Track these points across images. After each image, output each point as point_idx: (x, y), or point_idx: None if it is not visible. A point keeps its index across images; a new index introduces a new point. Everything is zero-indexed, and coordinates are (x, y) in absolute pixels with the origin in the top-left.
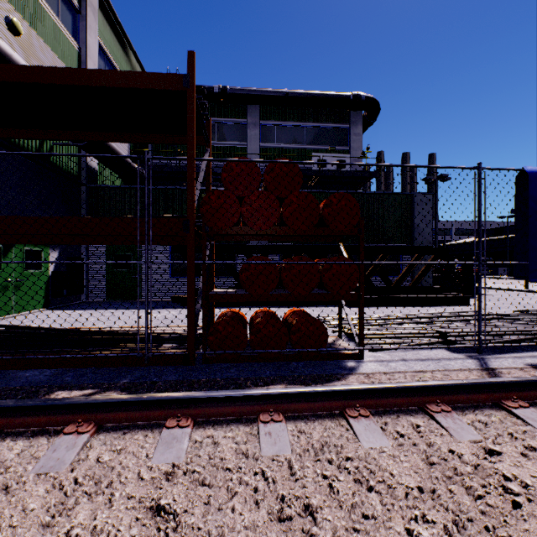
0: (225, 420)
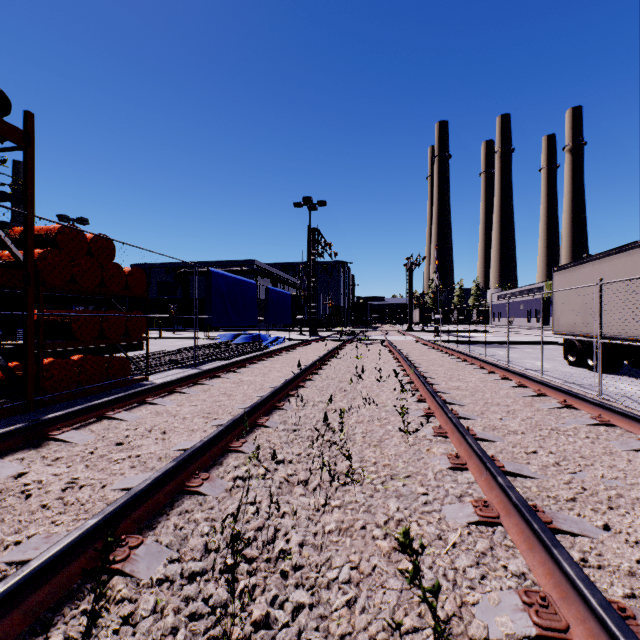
0: (162, 396)
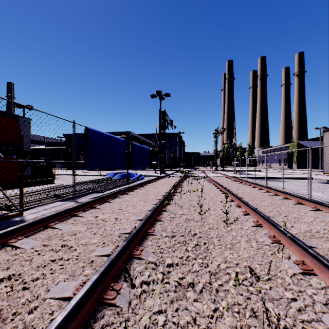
0: None
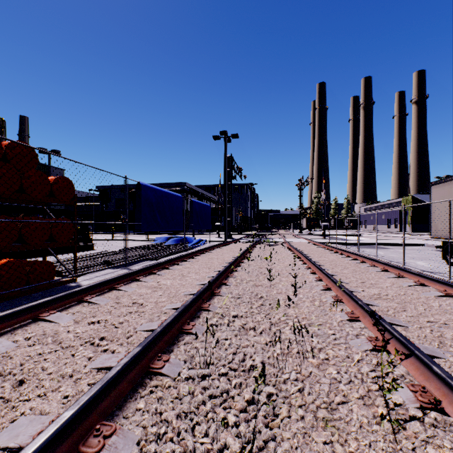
0: (66, 308)
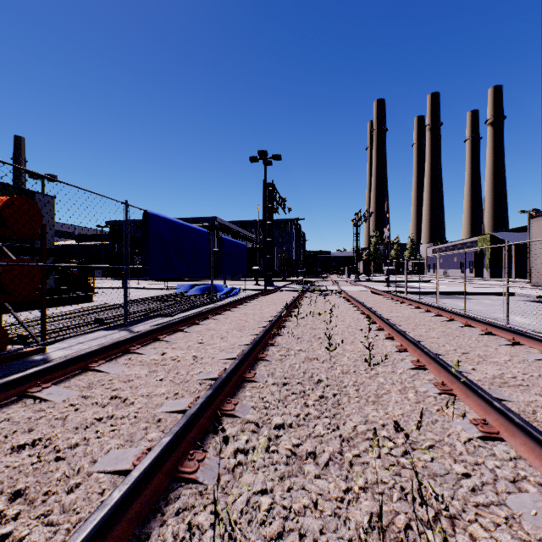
0: None
